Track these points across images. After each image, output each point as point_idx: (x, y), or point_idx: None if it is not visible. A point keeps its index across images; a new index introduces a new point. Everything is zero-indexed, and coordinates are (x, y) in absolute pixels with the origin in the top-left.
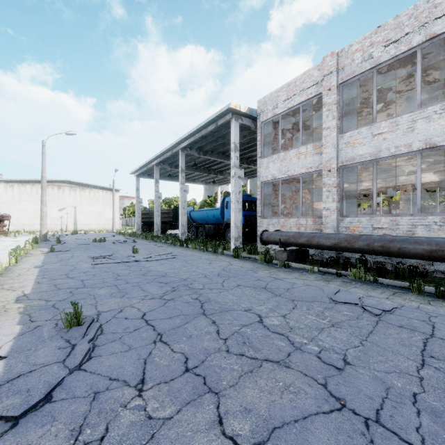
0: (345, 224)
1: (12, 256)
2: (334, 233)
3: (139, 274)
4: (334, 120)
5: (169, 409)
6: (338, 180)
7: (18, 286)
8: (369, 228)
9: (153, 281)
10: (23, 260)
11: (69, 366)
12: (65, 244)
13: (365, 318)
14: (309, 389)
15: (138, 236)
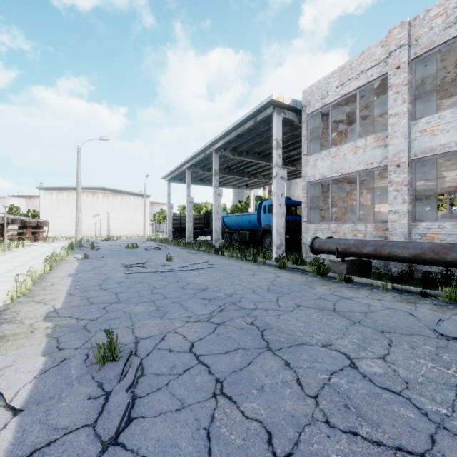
0: (420, 231)
1: (46, 264)
2: (409, 242)
3: (177, 287)
4: (404, 104)
5: None
6: (409, 177)
7: (49, 299)
8: (455, 235)
9: (194, 297)
10: (58, 267)
11: (101, 434)
12: (98, 250)
13: None
14: None
15: (170, 242)
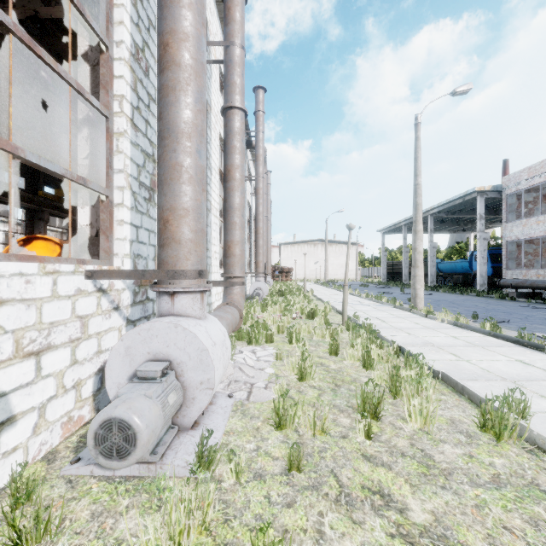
0: None
1: None
2: None
3: None
4: None
5: (446, 307)
6: None
7: None
8: None
9: (426, 299)
10: None
11: None
12: None
13: (524, 308)
14: (481, 309)
15: (387, 284)
